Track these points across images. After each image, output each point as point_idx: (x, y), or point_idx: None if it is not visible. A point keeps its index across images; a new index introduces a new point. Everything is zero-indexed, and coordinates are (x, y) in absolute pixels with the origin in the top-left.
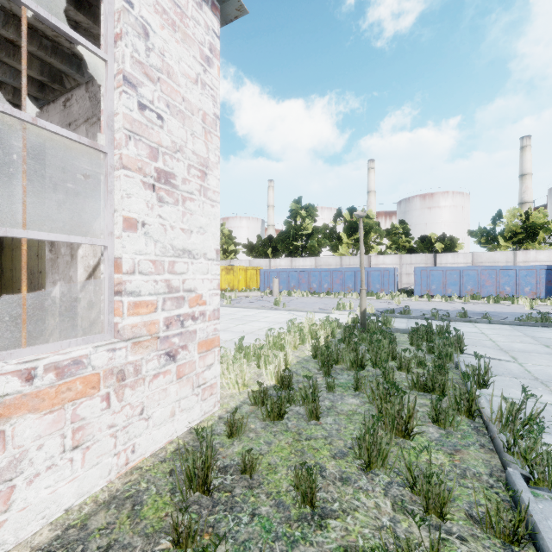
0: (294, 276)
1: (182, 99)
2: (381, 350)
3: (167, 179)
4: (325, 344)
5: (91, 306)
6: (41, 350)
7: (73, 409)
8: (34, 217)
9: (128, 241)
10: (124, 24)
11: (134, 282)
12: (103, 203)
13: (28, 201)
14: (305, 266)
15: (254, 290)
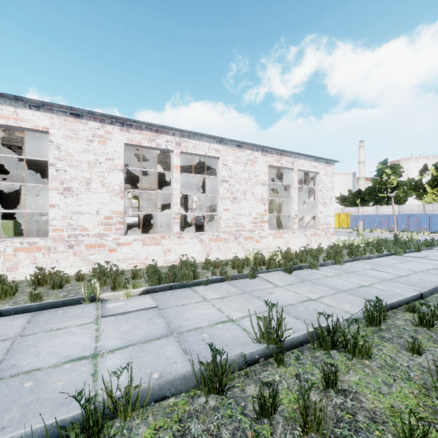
0: (376, 219)
1: (327, 187)
2: (388, 243)
3: (325, 203)
4: (369, 242)
5: (300, 227)
6: (311, 229)
7: (315, 237)
8: (277, 204)
9: (320, 214)
10: (320, 182)
11: (321, 221)
12: (315, 209)
13: (275, 200)
14: (389, 212)
15: (345, 228)
